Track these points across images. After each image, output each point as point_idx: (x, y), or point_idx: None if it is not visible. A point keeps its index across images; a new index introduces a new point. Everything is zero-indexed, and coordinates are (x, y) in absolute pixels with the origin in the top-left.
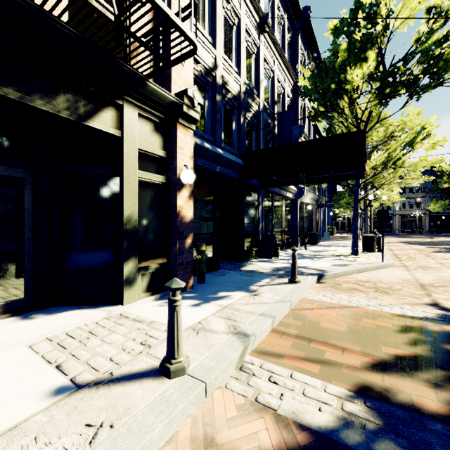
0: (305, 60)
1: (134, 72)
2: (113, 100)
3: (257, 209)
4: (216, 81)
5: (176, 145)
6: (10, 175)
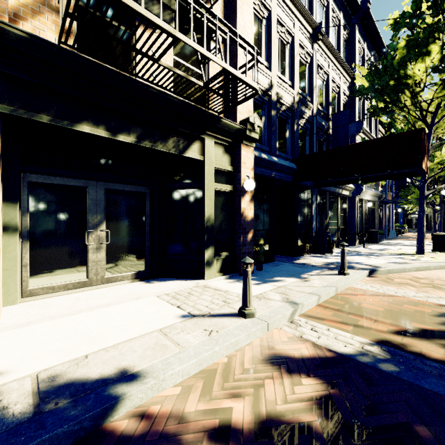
0: (364, 52)
1: (213, 114)
2: (199, 136)
3: (310, 207)
4: (271, 99)
5: (241, 161)
6: (138, 191)
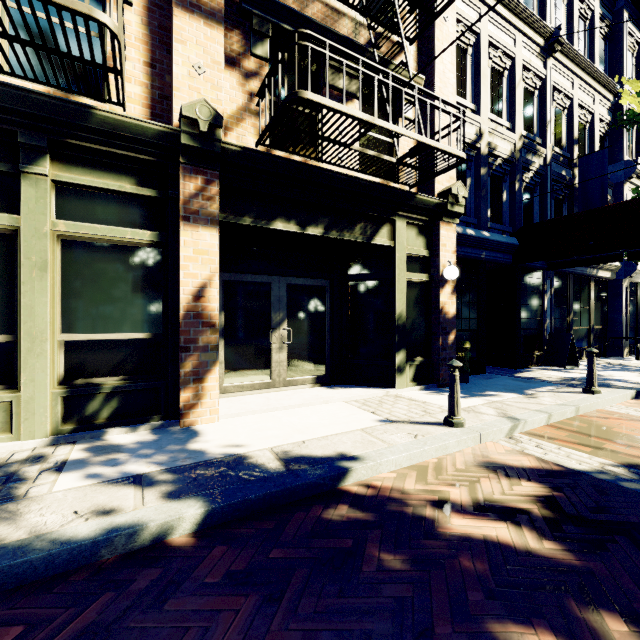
0: None
1: (407, 191)
2: (389, 218)
3: (541, 299)
4: (480, 153)
5: (439, 243)
6: (318, 285)
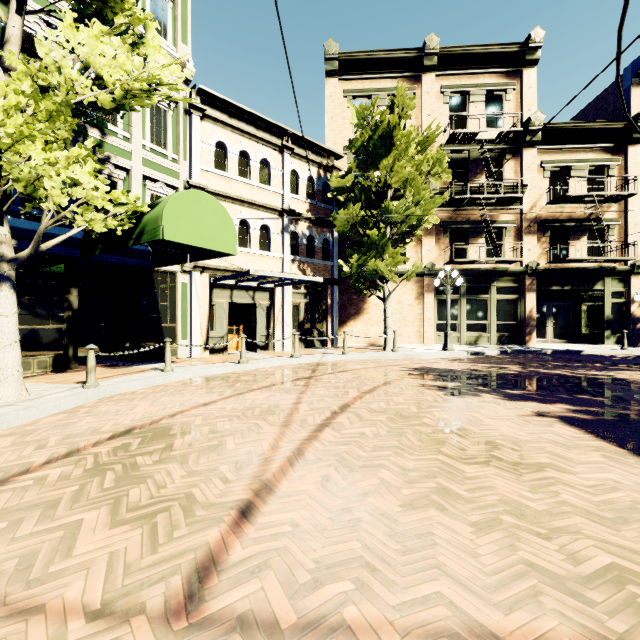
0: None
1: (610, 269)
2: (601, 278)
3: None
4: None
5: (630, 286)
6: (566, 305)
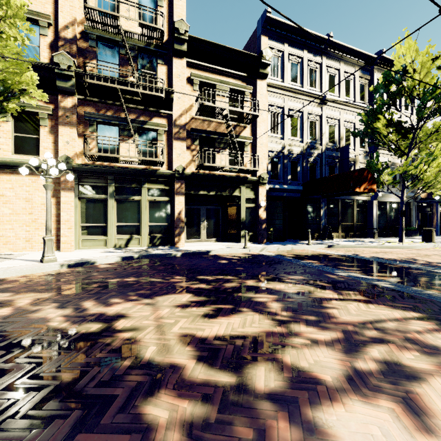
0: None
1: (243, 178)
2: (238, 186)
3: (319, 211)
4: (284, 154)
5: (258, 193)
6: (217, 208)
